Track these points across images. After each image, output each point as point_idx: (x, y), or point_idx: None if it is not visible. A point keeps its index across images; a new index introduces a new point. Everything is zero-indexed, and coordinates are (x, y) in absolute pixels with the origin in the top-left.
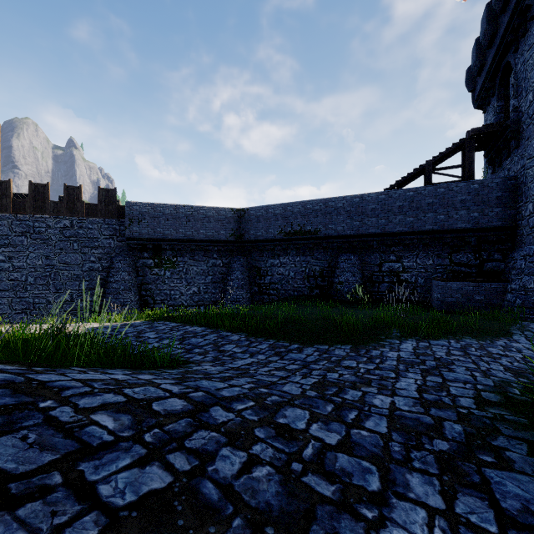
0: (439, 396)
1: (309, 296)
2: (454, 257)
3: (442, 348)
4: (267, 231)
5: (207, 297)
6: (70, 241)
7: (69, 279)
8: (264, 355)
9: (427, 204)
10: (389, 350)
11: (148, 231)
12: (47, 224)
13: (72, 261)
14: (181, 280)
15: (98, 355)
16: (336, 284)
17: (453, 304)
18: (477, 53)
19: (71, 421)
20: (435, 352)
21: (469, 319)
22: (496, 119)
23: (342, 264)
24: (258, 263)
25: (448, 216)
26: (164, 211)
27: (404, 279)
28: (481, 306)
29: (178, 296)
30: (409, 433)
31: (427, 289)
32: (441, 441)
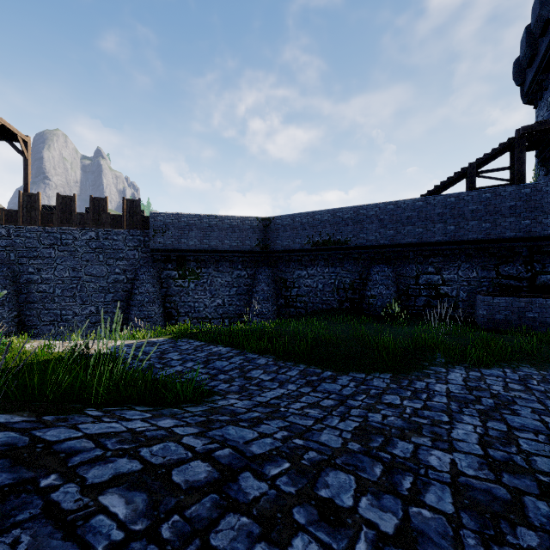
0: (508, 454)
1: (338, 310)
2: (501, 269)
3: (497, 380)
4: (294, 241)
5: (231, 309)
6: (96, 253)
7: (95, 290)
8: (294, 384)
9: (470, 210)
10: (435, 381)
11: (172, 242)
12: (74, 235)
13: (97, 273)
14: (205, 292)
15: (117, 388)
16: (368, 297)
17: (501, 322)
18: (528, 43)
19: (75, 509)
20: (490, 386)
21: (523, 341)
22: (549, 115)
23: (375, 277)
24: (284, 274)
25: (495, 224)
26: (188, 221)
27: (443, 293)
28: (534, 325)
29: (202, 308)
30: (482, 514)
31: (470, 304)
32: (527, 531)
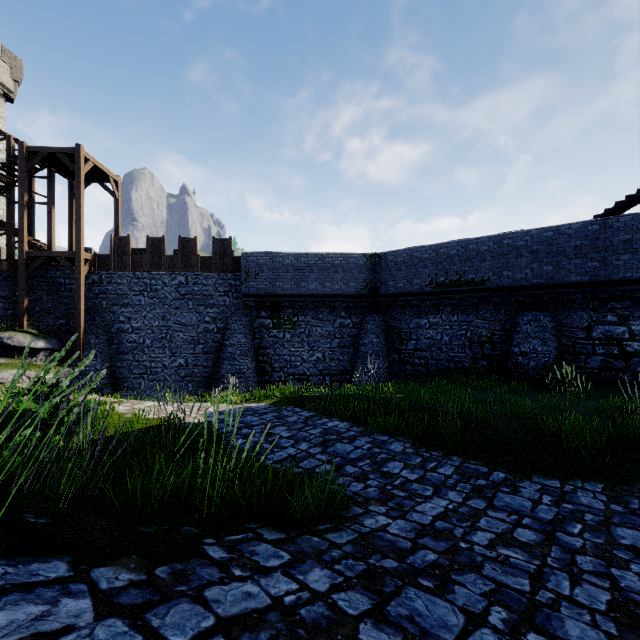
0: None
1: (473, 370)
2: None
3: None
4: (411, 282)
5: (333, 365)
6: (185, 299)
7: (184, 341)
8: (456, 491)
9: None
10: None
11: (266, 286)
12: (163, 281)
13: (187, 322)
14: (303, 344)
15: (232, 494)
16: (516, 355)
17: None
18: None
19: None
20: None
21: None
22: None
23: (525, 327)
24: (398, 323)
25: None
26: (284, 261)
27: (632, 351)
28: None
29: (299, 363)
30: None
31: None
32: None
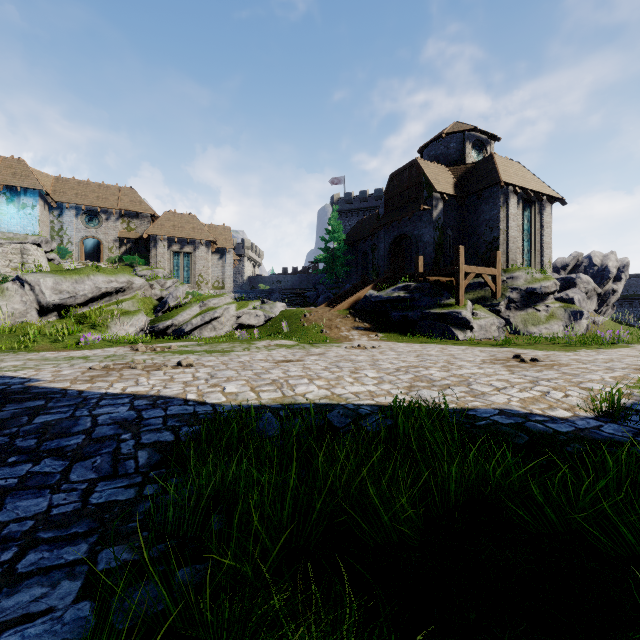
0: None
1: None
2: None
3: None
4: None
5: None
6: None
7: None
8: None
9: None
10: None
11: None
12: None
13: None
14: None
15: None
16: None
17: None
18: None
19: None
20: None
21: None
22: None
23: None
24: None
25: None
26: None
27: None
28: None
29: None
30: None
31: None
32: None
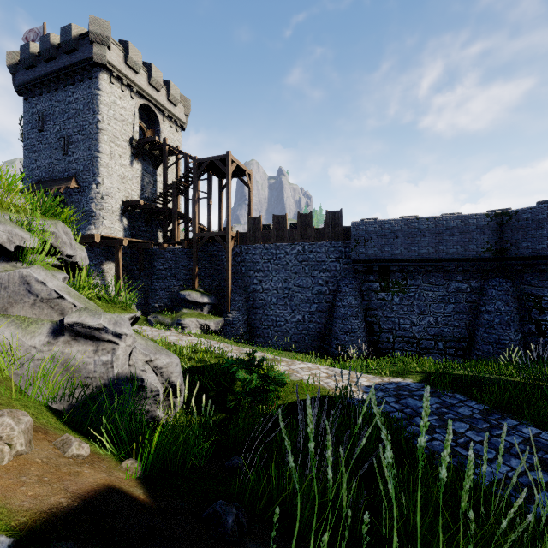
0: None
1: None
2: None
3: None
4: None
5: (447, 330)
6: (302, 265)
7: (301, 300)
8: None
9: None
10: None
11: (375, 252)
12: (285, 250)
13: (303, 284)
14: (412, 308)
15: None
16: None
17: None
18: None
19: None
20: None
21: None
22: None
23: None
24: (535, 289)
25: None
26: (393, 228)
27: None
28: None
29: (408, 326)
30: None
31: None
32: None
